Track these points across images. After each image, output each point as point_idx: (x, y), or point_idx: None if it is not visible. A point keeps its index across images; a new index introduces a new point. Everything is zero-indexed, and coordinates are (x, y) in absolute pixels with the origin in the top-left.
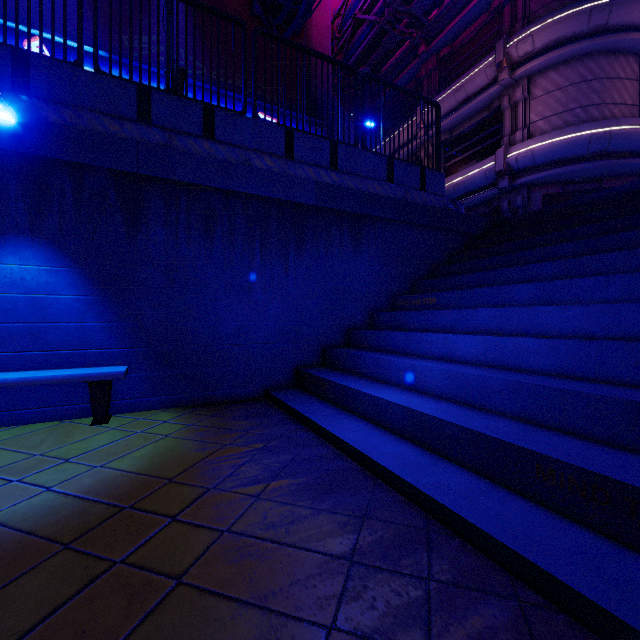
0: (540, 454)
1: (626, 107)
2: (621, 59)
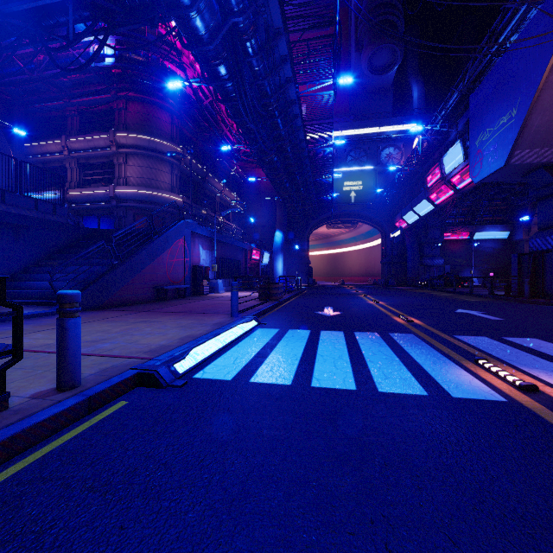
0: None
1: (166, 184)
2: (164, 163)
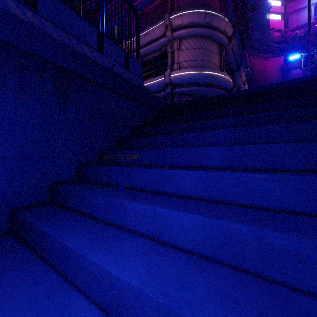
0: None
1: (216, 66)
2: (214, 44)
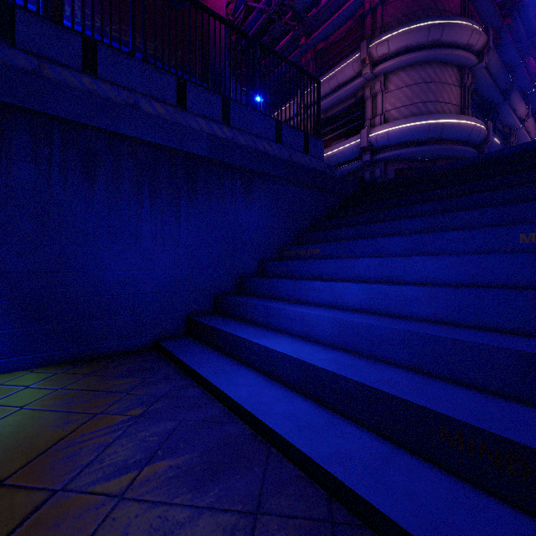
0: (446, 416)
1: (452, 106)
2: (449, 69)
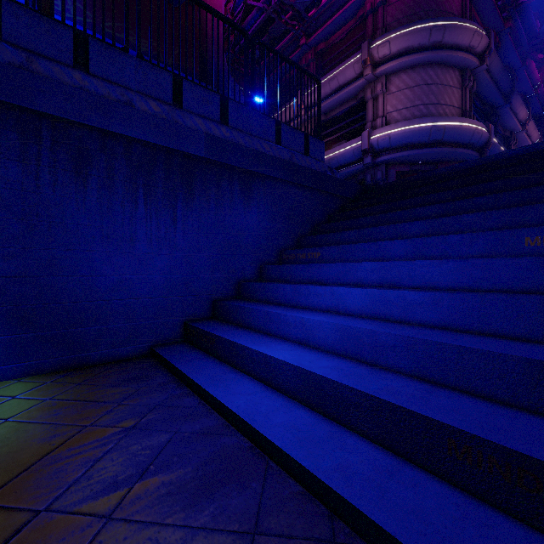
0: (453, 427)
1: (454, 109)
2: (451, 71)
